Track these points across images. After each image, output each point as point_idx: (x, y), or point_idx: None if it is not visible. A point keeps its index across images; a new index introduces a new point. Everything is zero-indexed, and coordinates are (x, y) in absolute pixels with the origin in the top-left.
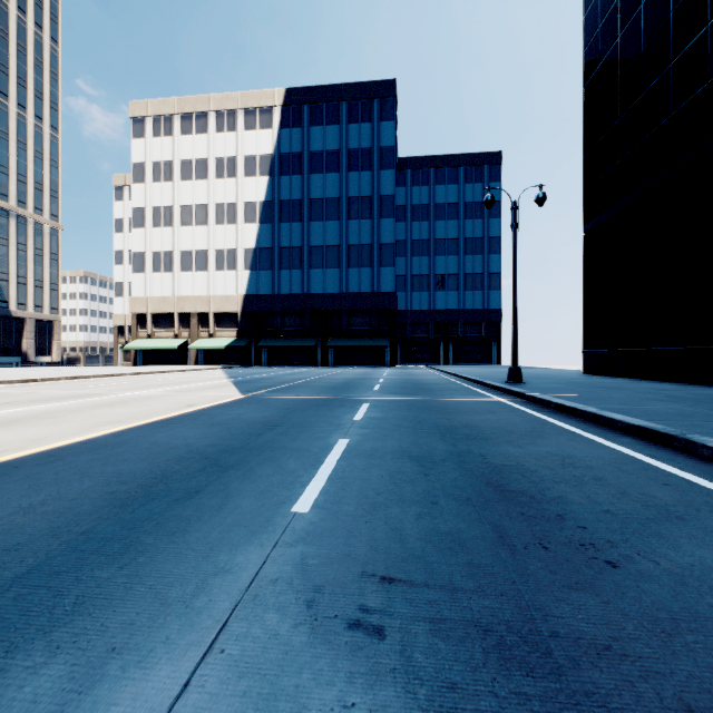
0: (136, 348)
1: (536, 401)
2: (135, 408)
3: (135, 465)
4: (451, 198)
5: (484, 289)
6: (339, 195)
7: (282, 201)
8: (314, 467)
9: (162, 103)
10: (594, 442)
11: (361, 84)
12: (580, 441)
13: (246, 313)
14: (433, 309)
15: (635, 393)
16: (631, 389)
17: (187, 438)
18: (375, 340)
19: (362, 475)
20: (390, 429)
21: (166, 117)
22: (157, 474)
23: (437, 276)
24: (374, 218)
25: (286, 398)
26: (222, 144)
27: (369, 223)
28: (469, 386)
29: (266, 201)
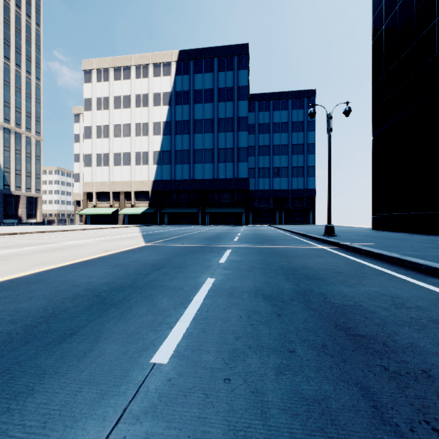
0: (86, 213)
1: (349, 248)
2: (68, 252)
3: (36, 302)
4: (283, 119)
5: (304, 176)
6: (212, 117)
7: (177, 121)
8: (183, 306)
9: (102, 60)
10: (409, 283)
11: (226, 46)
12: (398, 281)
13: (154, 192)
14: (272, 189)
15: (418, 243)
16: (412, 240)
17: (91, 277)
18: (235, 208)
19: (223, 315)
20: (246, 270)
21: (105, 69)
22: (48, 312)
23: (274, 168)
24: (235, 131)
25: (174, 245)
26: (139, 86)
27: (231, 134)
28: (298, 237)
29: (167, 121)
